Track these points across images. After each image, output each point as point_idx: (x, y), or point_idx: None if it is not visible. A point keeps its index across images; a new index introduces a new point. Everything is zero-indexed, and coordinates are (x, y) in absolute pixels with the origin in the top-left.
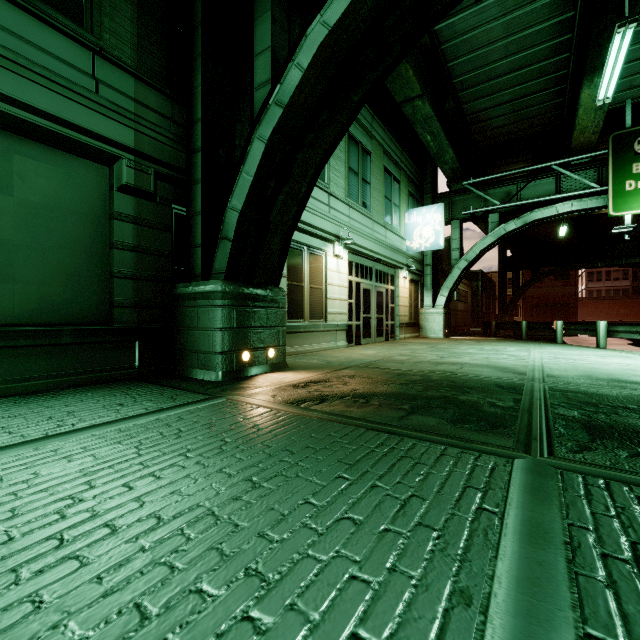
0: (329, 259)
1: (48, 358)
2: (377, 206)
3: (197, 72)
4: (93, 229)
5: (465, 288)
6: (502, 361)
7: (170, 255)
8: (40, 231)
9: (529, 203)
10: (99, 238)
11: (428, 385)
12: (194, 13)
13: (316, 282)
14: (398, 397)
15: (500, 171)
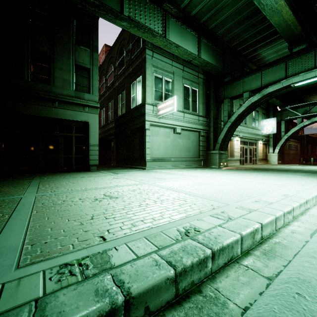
0: (234, 141)
1: (194, 163)
2: (249, 122)
3: (211, 112)
4: (197, 143)
5: (295, 143)
6: (283, 167)
7: (206, 146)
8: (192, 144)
9: (313, 114)
10: (197, 144)
11: (258, 168)
12: (210, 101)
13: (231, 148)
14: (251, 169)
15: (308, 96)
